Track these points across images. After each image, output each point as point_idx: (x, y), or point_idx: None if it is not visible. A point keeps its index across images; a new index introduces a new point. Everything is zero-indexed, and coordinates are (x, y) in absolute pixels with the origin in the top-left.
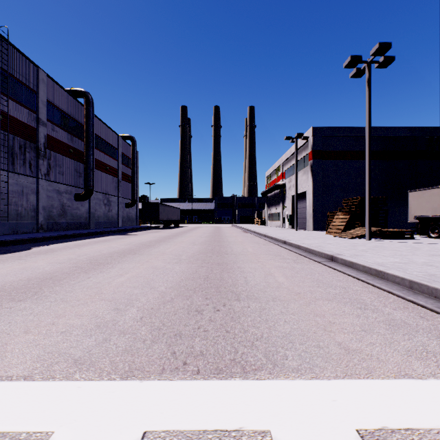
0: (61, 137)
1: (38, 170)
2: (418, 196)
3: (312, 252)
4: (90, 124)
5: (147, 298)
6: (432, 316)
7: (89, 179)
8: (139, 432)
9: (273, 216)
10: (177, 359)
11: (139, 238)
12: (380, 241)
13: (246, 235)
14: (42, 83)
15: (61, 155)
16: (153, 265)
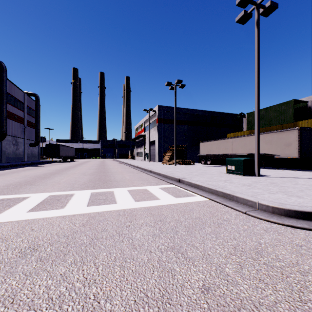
0: None
1: None
2: (203, 145)
3: (146, 170)
4: (4, 85)
5: (79, 183)
6: (161, 181)
7: (3, 126)
8: (91, 192)
9: (139, 154)
10: (94, 188)
11: (51, 167)
12: (179, 166)
13: (120, 165)
14: None
15: None
16: (73, 177)
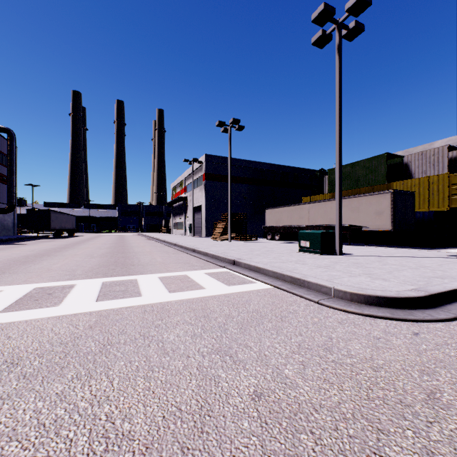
0: None
1: None
2: (270, 212)
3: (187, 249)
4: None
5: (83, 268)
6: (208, 264)
7: None
8: (102, 281)
9: (178, 225)
10: (108, 276)
11: (37, 246)
12: (235, 242)
13: (149, 241)
14: None
15: None
16: (74, 260)
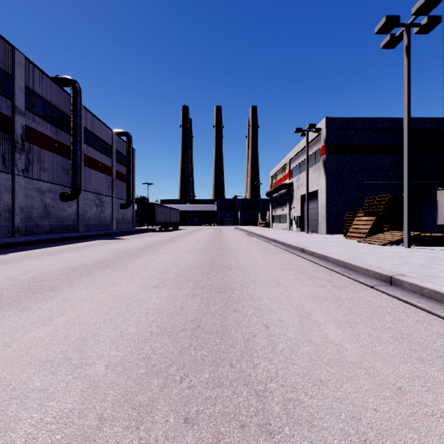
0: (43, 129)
1: (14, 165)
2: None
3: (349, 267)
4: (77, 115)
5: (40, 416)
6: None
7: (76, 177)
8: None
9: (278, 218)
10: None
11: (127, 243)
12: (424, 249)
13: (251, 239)
14: (19, 66)
15: (43, 149)
16: (118, 293)
